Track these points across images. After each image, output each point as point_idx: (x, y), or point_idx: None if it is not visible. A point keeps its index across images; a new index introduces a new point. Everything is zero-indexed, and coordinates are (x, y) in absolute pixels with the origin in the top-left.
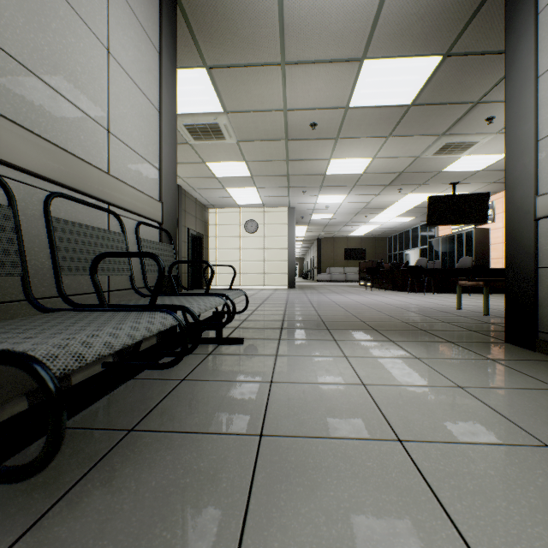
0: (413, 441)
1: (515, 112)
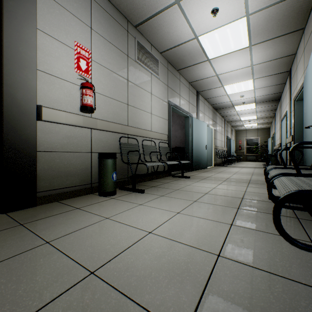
0: (192, 200)
1: (18, 30)
